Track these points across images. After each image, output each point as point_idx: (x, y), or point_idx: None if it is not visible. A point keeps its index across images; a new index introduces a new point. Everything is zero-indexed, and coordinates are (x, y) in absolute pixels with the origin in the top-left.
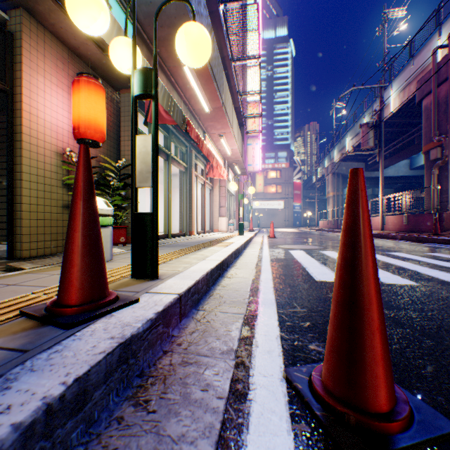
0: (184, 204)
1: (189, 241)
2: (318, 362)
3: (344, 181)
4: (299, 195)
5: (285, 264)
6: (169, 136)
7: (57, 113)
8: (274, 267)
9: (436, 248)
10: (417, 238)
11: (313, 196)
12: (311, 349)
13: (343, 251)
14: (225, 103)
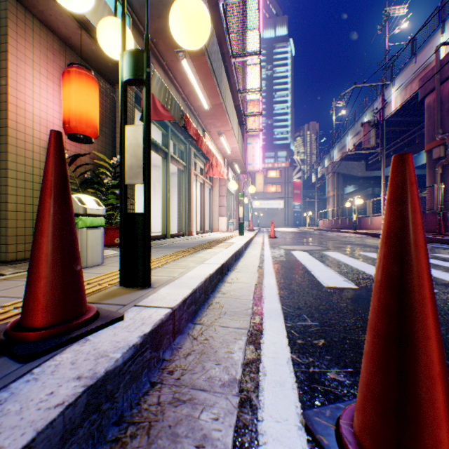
0: (183, 204)
1: (188, 242)
2: (344, 400)
3: (345, 180)
4: (299, 194)
5: (289, 266)
6: (167, 134)
7: (47, 107)
8: (277, 270)
9: (443, 249)
10: None
11: (313, 196)
12: (330, 379)
13: (386, 265)
14: (225, 100)
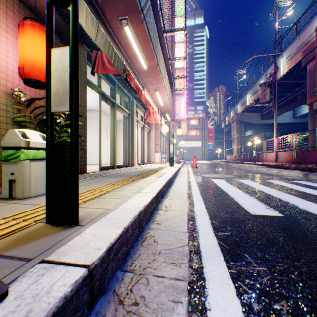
0: (127, 142)
1: (130, 171)
2: None
3: (245, 126)
4: (212, 137)
5: (213, 193)
6: (114, 88)
7: (6, 56)
8: (204, 197)
9: None
10: (308, 168)
11: (222, 138)
12: None
13: None
14: (159, 63)
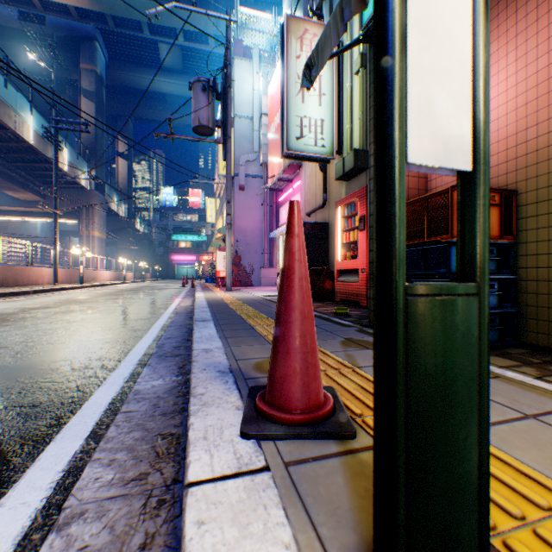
0: None
1: None
2: None
3: None
4: None
5: None
6: None
7: None
8: None
9: None
10: None
11: None
12: None
13: None
14: None
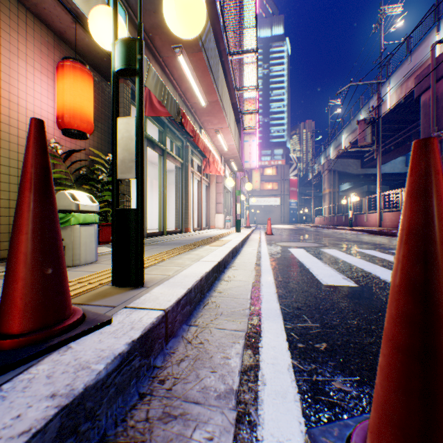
0: (180, 201)
1: (184, 239)
2: (353, 416)
3: (340, 177)
4: (295, 191)
5: (286, 264)
6: (164, 131)
7: (41, 102)
8: (275, 268)
9: None
10: None
11: (309, 193)
12: (336, 389)
13: (406, 267)
14: (222, 97)
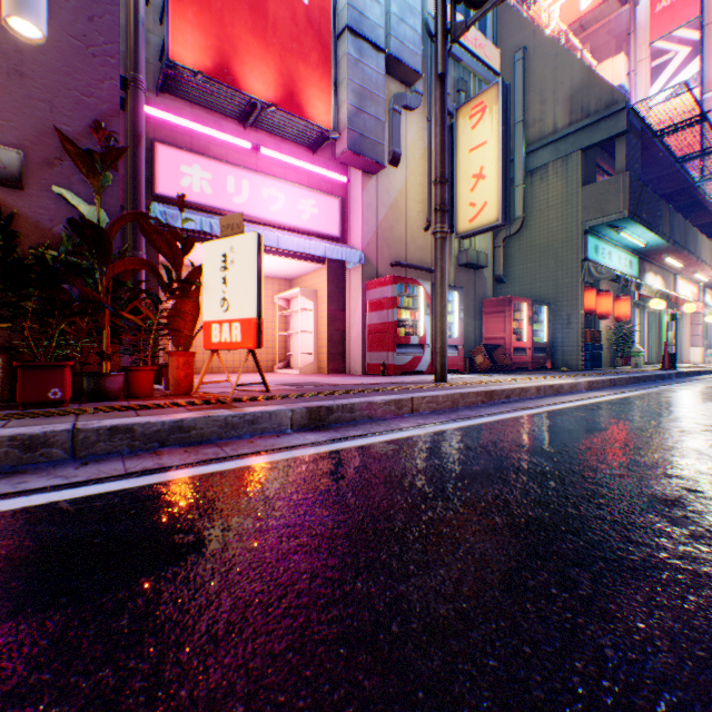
0: (651, 339)
1: None
2: None
3: None
4: None
5: None
6: None
7: None
8: None
9: None
10: None
11: None
12: None
13: None
14: (698, 255)
